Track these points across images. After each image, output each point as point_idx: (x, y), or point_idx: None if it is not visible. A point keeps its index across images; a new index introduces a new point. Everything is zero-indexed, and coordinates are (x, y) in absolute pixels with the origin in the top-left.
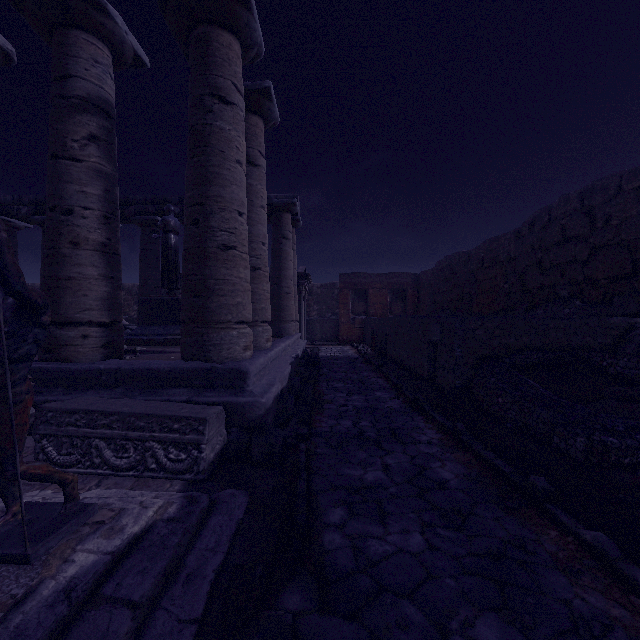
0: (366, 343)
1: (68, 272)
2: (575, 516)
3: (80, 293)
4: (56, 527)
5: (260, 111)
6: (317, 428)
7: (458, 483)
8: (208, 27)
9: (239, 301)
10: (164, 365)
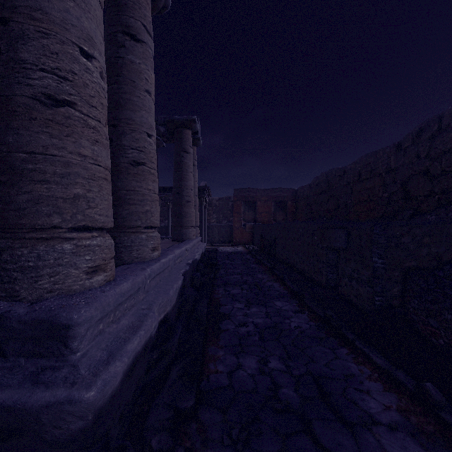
0: (255, 244)
1: None
2: None
3: None
4: None
5: None
6: (210, 377)
7: None
8: None
9: (78, 193)
10: None
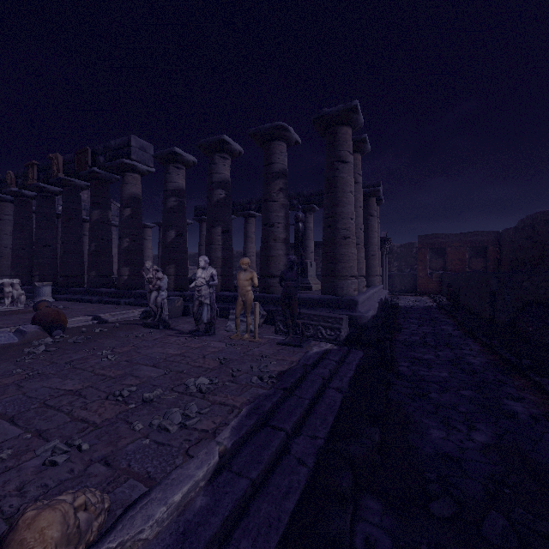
0: (443, 294)
1: (272, 253)
2: (542, 377)
3: (277, 263)
4: (304, 342)
5: (359, 150)
6: (396, 338)
7: (479, 364)
8: (336, 127)
9: (351, 265)
10: (316, 296)
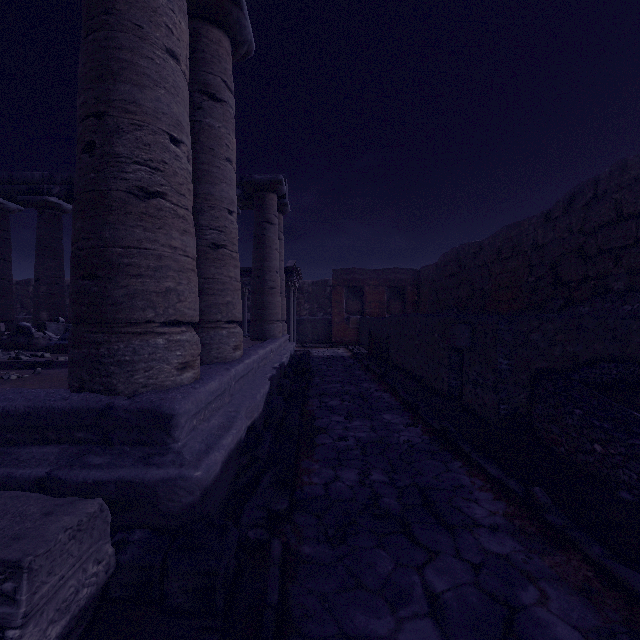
0: (362, 345)
1: None
2: None
3: None
4: None
5: (224, 23)
6: (304, 488)
7: None
8: None
9: (170, 287)
10: (21, 401)
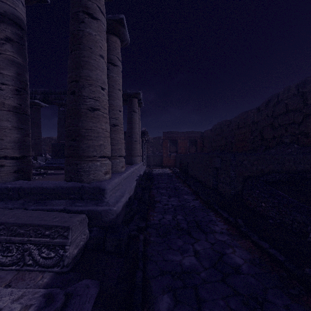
0: (176, 167)
1: None
2: None
3: None
4: None
5: (118, 34)
6: (151, 221)
7: (248, 268)
8: None
9: (101, 143)
10: (51, 184)
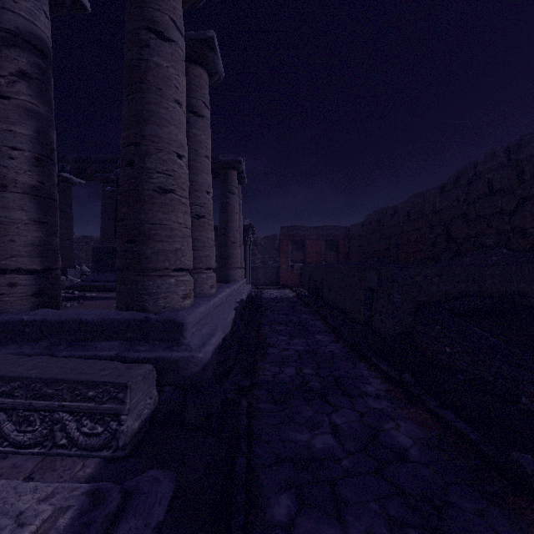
0: (303, 287)
1: None
2: None
3: (6, 238)
4: None
5: (204, 63)
6: (260, 377)
7: (419, 453)
8: None
9: (177, 247)
10: (94, 316)
